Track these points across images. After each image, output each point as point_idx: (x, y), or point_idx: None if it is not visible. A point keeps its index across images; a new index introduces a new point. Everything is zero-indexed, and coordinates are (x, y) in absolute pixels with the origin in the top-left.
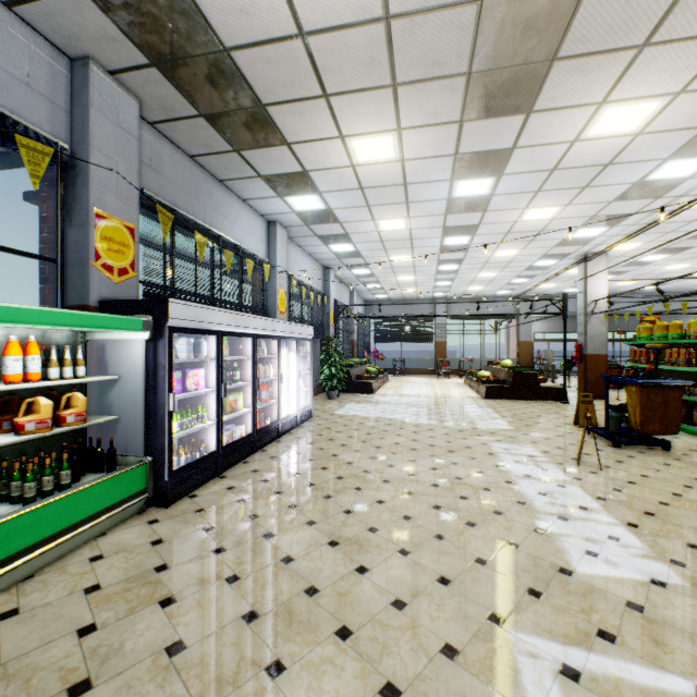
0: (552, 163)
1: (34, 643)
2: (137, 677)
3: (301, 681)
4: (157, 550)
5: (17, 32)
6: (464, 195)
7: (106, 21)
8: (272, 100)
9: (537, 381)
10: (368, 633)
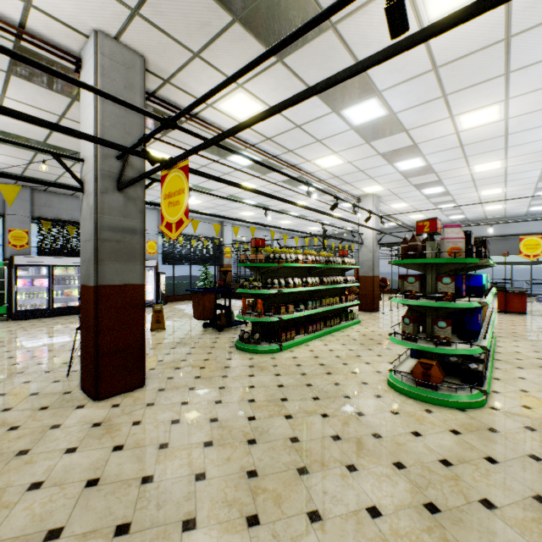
0: None
1: None
2: None
3: None
4: None
5: None
6: None
7: None
8: (54, 180)
9: None
10: None
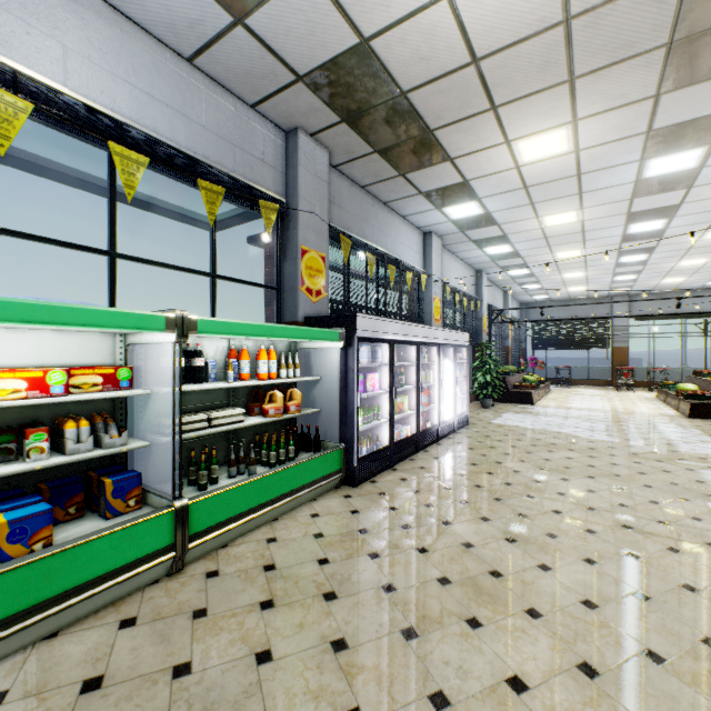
0: None
1: (292, 561)
2: (366, 600)
3: (498, 637)
4: (356, 517)
5: (257, 124)
6: (659, 174)
7: (314, 98)
8: (440, 124)
9: None
10: (558, 619)
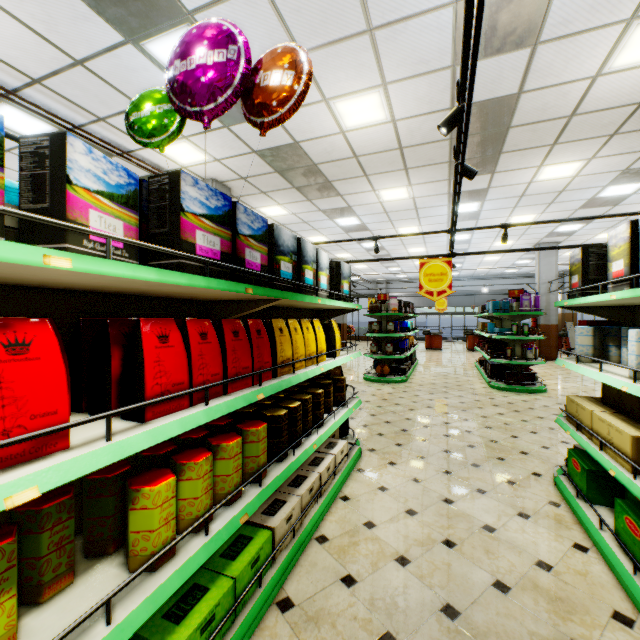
0: None
1: None
2: None
3: None
4: None
5: None
6: None
7: None
8: None
9: None
10: None
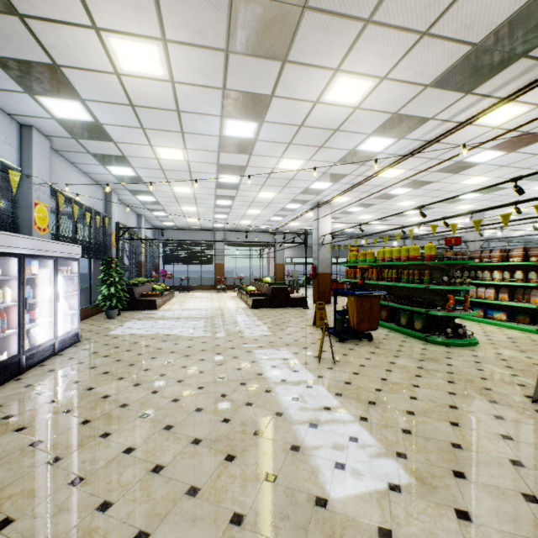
0: (300, 120)
1: None
2: None
3: None
4: None
5: None
6: (233, 135)
7: None
8: None
9: (288, 293)
10: None
